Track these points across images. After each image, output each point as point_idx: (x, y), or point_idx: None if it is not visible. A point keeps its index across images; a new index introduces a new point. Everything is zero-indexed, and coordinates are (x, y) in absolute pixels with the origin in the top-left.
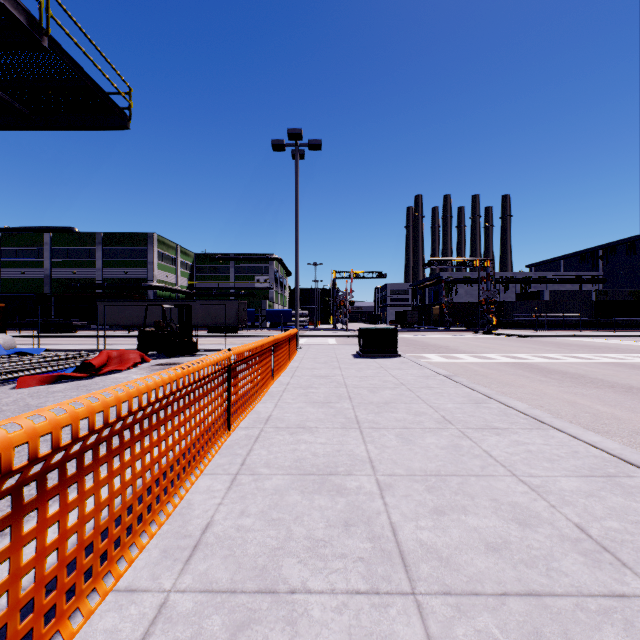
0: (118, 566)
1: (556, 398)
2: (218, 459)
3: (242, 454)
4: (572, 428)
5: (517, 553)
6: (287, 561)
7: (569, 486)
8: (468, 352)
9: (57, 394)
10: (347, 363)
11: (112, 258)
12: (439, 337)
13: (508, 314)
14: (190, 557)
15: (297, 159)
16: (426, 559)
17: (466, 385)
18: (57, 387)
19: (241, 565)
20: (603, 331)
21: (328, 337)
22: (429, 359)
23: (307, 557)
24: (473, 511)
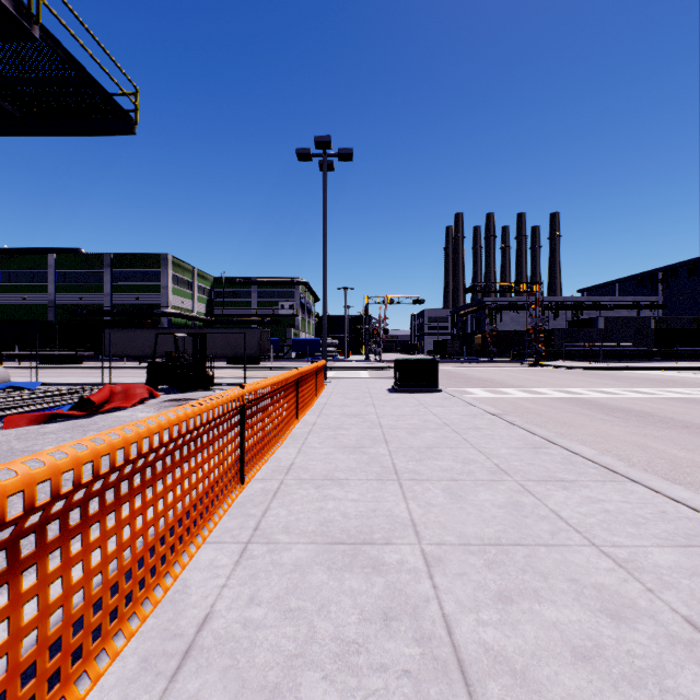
0: (79, 684)
1: (624, 441)
2: (226, 521)
3: (256, 515)
4: (653, 480)
5: (615, 664)
6: (307, 676)
7: (665, 560)
8: (517, 386)
9: (48, 436)
10: (382, 399)
11: (122, 282)
12: (483, 369)
13: (558, 343)
14: (178, 670)
15: (325, 170)
16: (494, 673)
17: (520, 426)
18: (50, 427)
19: (245, 683)
20: (664, 362)
21: (360, 369)
22: (473, 394)
23: (334, 670)
24: (548, 597)
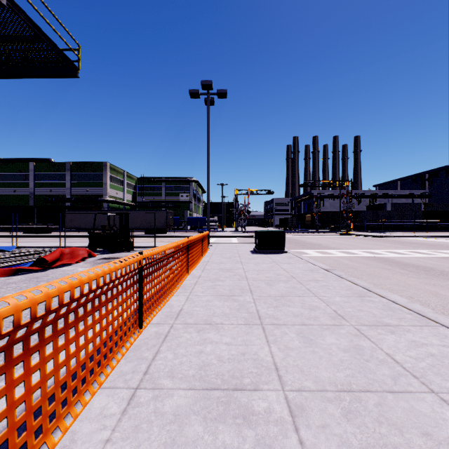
0: None
1: (420, 289)
2: (122, 365)
3: (148, 358)
4: None
5: None
6: None
7: None
8: (336, 248)
9: (10, 285)
10: (247, 258)
11: (78, 180)
12: (312, 237)
13: (361, 220)
14: None
15: (208, 104)
16: None
17: (346, 278)
18: (14, 279)
19: None
20: (431, 232)
21: (232, 237)
22: (308, 254)
23: None
24: None
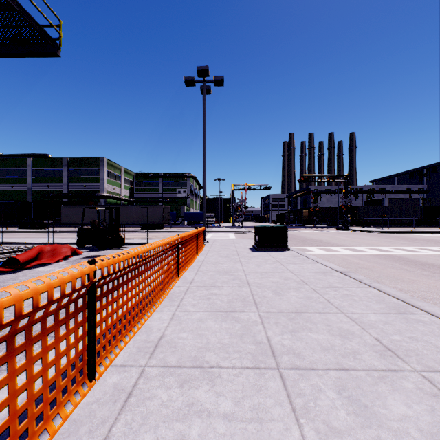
0: None
1: None
2: None
3: None
4: None
5: None
6: None
7: None
8: (340, 245)
9: None
10: (246, 257)
11: (75, 176)
12: (311, 232)
13: (359, 215)
14: None
15: (205, 92)
16: None
17: (370, 284)
18: None
19: None
20: (431, 228)
21: (229, 232)
22: (312, 251)
23: None
24: None
